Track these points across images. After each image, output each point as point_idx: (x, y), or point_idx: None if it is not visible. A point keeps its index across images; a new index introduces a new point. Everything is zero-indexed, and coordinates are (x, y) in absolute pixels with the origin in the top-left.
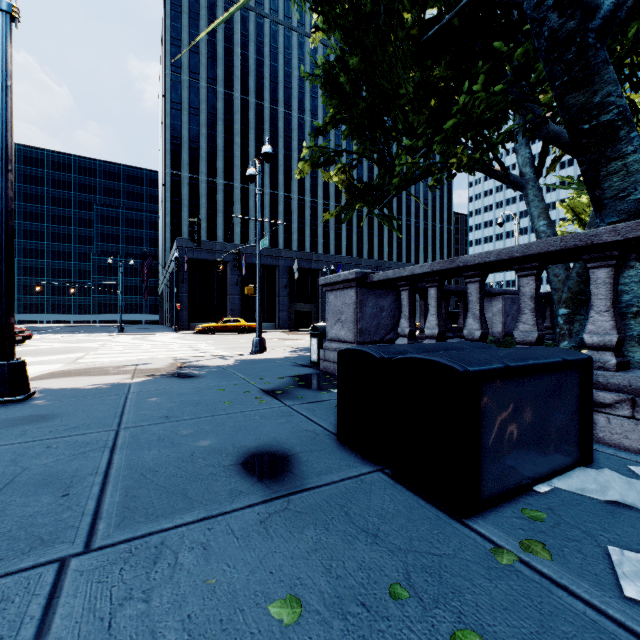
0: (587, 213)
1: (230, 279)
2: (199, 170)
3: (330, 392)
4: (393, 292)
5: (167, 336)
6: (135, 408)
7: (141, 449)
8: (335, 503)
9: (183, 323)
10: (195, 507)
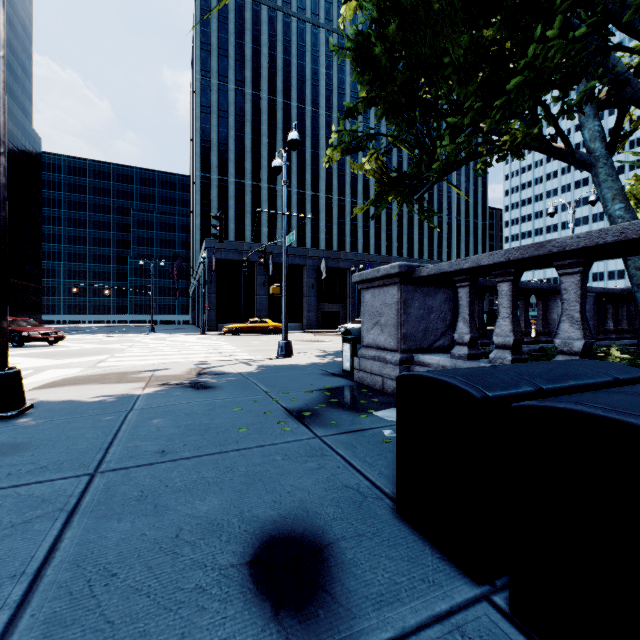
0: None
1: (257, 279)
2: (228, 172)
3: (371, 415)
4: (444, 289)
5: (195, 337)
6: (129, 435)
7: (109, 517)
8: None
9: (211, 324)
10: None
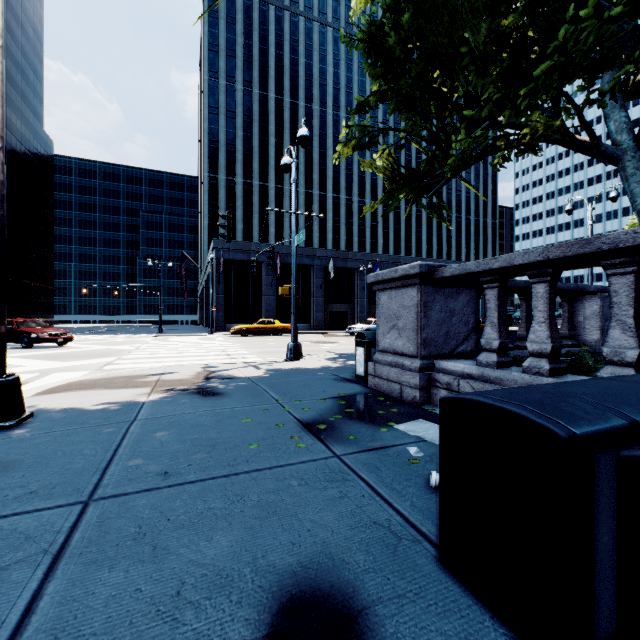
0: None
1: (265, 280)
2: (235, 172)
3: (392, 429)
4: (466, 291)
5: (202, 338)
6: (130, 452)
7: (99, 563)
8: None
9: (219, 324)
10: None
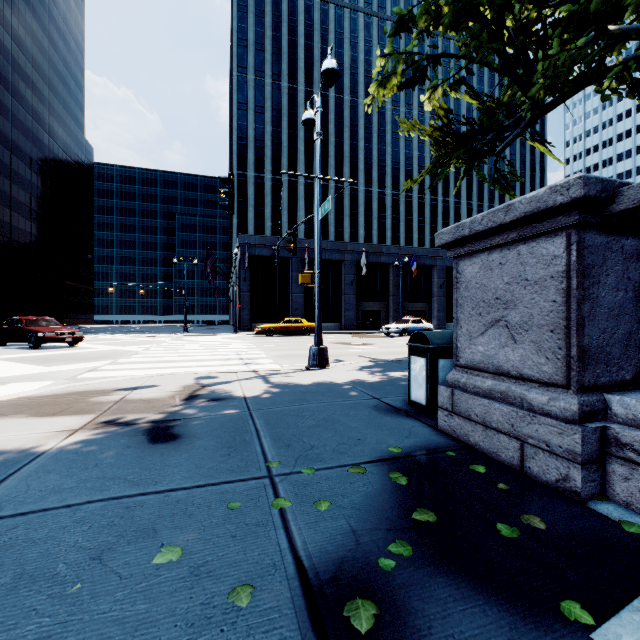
0: None
1: (292, 276)
2: (264, 169)
3: None
4: None
5: (224, 338)
6: None
7: None
8: None
9: (245, 323)
10: None
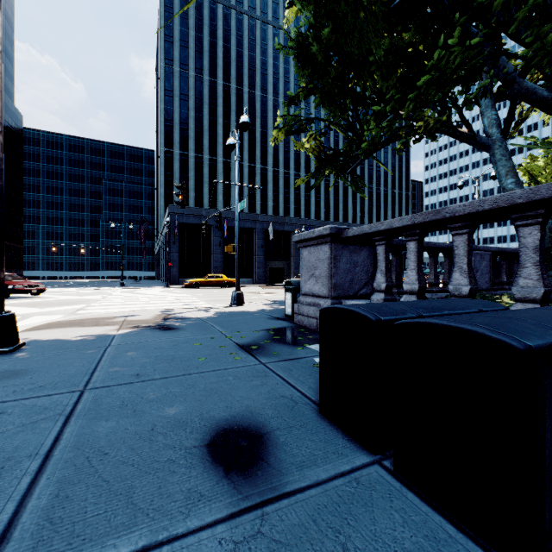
0: (543, 175)
1: (214, 240)
2: (188, 147)
3: (306, 348)
4: (366, 248)
5: (160, 290)
6: (109, 364)
7: (98, 418)
8: (326, 524)
9: (174, 278)
10: (137, 523)
